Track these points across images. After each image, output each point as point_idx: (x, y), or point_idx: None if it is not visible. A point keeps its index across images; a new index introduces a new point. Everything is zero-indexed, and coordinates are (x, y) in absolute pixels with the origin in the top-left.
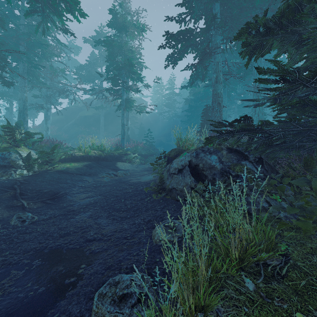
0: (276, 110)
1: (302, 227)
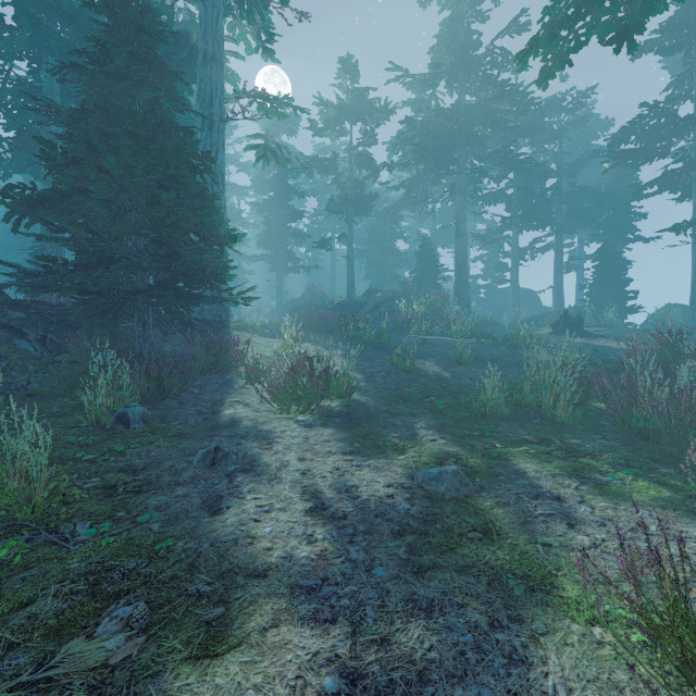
0: (33, 288)
1: (36, 390)
